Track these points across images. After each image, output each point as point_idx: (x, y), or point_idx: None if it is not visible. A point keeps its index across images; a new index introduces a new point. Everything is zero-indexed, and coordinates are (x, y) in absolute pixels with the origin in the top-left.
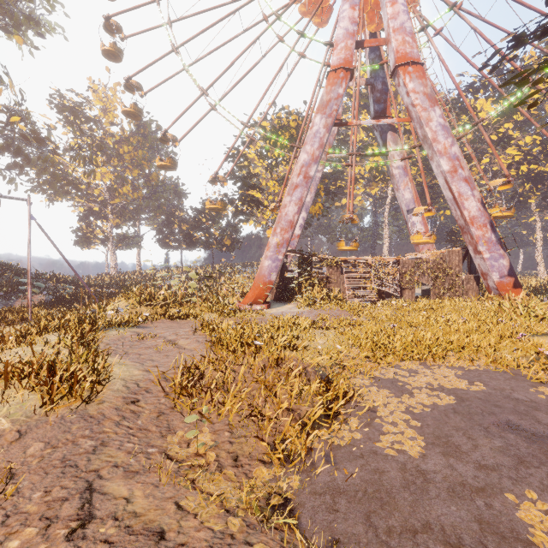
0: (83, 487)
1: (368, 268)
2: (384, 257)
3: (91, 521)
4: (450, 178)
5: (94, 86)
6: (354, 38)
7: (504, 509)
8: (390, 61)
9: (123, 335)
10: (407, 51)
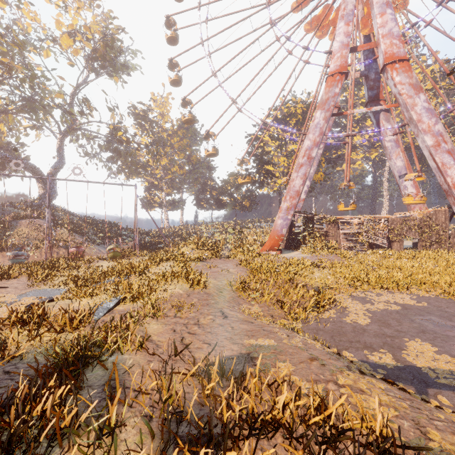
0: (219, 311)
1: (360, 225)
2: (375, 216)
3: (228, 317)
4: (434, 151)
5: (154, 97)
6: (348, 48)
7: (400, 342)
8: (379, 60)
9: (198, 265)
10: (394, 52)
